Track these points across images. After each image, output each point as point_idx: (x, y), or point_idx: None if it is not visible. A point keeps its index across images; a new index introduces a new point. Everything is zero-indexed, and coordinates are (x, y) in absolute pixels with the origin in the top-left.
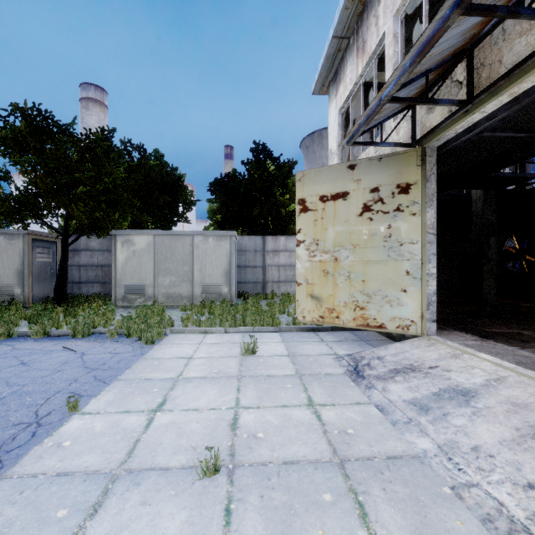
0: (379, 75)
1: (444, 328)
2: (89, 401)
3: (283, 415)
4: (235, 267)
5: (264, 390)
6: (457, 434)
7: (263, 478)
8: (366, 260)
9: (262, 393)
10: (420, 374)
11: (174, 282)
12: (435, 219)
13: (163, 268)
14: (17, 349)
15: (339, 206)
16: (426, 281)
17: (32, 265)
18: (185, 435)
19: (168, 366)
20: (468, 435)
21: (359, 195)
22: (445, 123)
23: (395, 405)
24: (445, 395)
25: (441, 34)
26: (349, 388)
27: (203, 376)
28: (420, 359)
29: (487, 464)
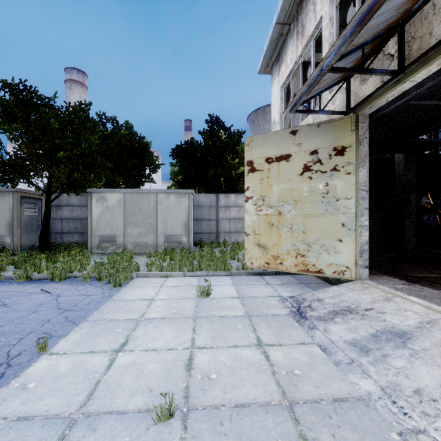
0: (316, 55)
1: (374, 272)
2: (58, 341)
3: (235, 355)
4: (193, 220)
5: (217, 331)
6: (398, 376)
7: (216, 423)
8: (306, 213)
9: (216, 333)
10: (357, 316)
11: (141, 232)
12: (367, 177)
13: (132, 221)
14: (1, 292)
15: (283, 166)
16: (360, 232)
17: (20, 218)
18: (144, 376)
19: (132, 307)
20: (409, 377)
21: (300, 157)
22: (377, 92)
23: (337, 345)
24: (383, 337)
25: (382, 3)
26: (294, 328)
27: (163, 317)
28: (356, 302)
29: (431, 408)
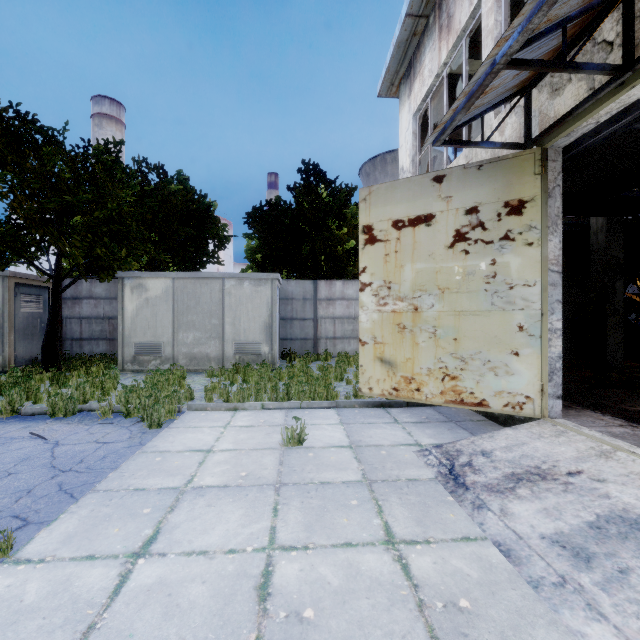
0: (469, 64)
1: (567, 405)
2: (36, 535)
3: (347, 564)
4: (278, 320)
5: (315, 512)
6: None
7: None
8: (459, 310)
9: (313, 517)
10: (556, 486)
11: (199, 339)
12: (560, 251)
13: (185, 321)
14: None
15: (421, 234)
16: (548, 339)
17: (14, 317)
18: (178, 613)
19: (174, 465)
20: None
21: (448, 218)
22: (582, 106)
23: (529, 544)
24: (611, 529)
25: None
26: (447, 507)
27: (224, 484)
28: (550, 458)
29: None
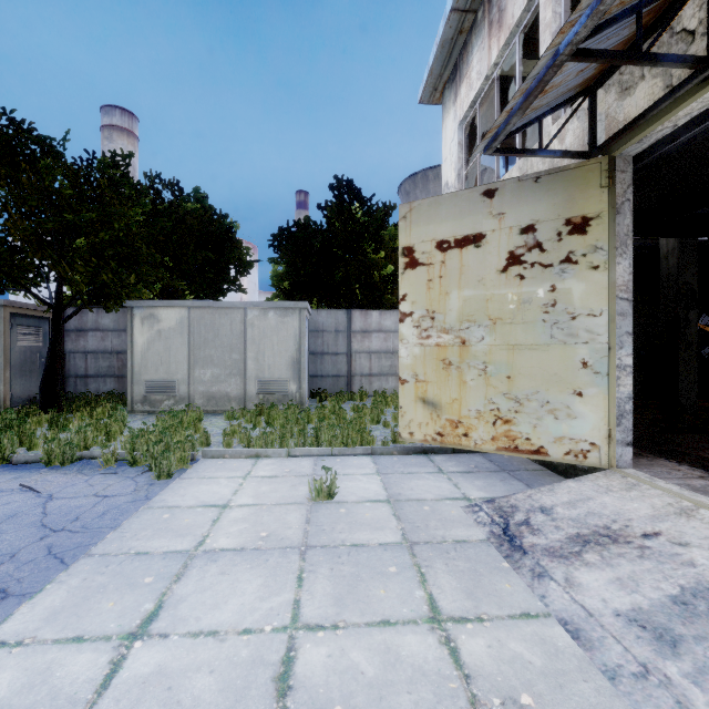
0: (523, 65)
1: (637, 452)
2: (15, 610)
3: (384, 648)
4: (307, 355)
5: (347, 581)
6: None
7: None
8: (513, 343)
9: (344, 588)
10: (630, 550)
11: (218, 376)
12: (630, 275)
13: (202, 356)
14: None
15: (469, 256)
16: (616, 378)
17: (10, 351)
18: None
19: (184, 524)
20: None
21: (501, 238)
22: (658, 107)
23: (601, 623)
24: (700, 606)
25: None
26: (502, 575)
27: (240, 547)
28: (621, 517)
29: None
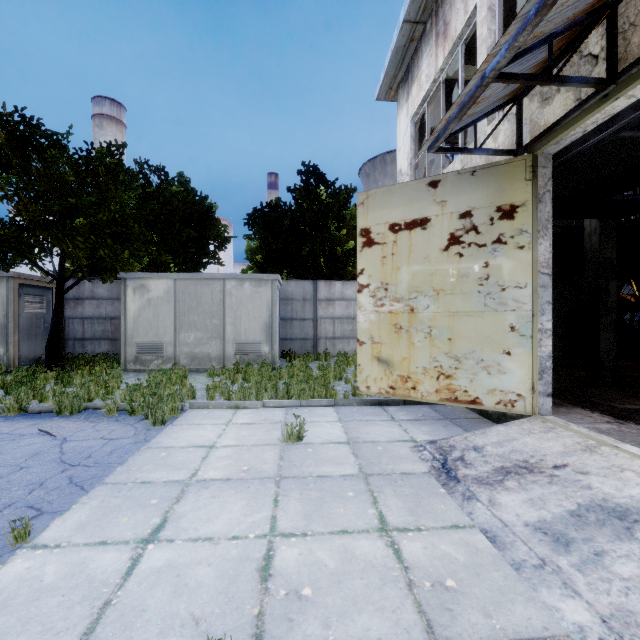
0: (465, 70)
1: (558, 402)
2: (50, 523)
3: (343, 549)
4: (278, 320)
5: (314, 502)
6: (629, 595)
7: None
8: (454, 311)
9: (311, 507)
10: (542, 478)
11: (200, 338)
12: (550, 254)
13: (186, 321)
14: None
15: (417, 237)
16: (539, 339)
17: (18, 317)
18: (186, 591)
19: (179, 460)
20: None
21: (443, 222)
22: (570, 116)
23: (514, 531)
24: (591, 517)
25: None
26: (439, 498)
27: (226, 477)
28: (538, 453)
29: None
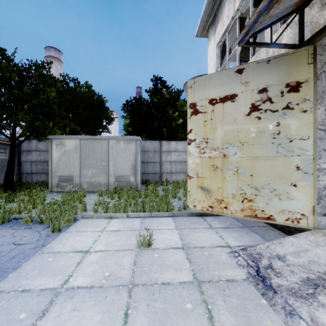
0: None
1: None
2: None
3: None
4: (140, 163)
5: (158, 318)
6: None
7: None
8: (254, 156)
9: (156, 324)
10: None
11: (94, 173)
12: (325, 116)
13: (86, 163)
14: None
15: (228, 107)
16: (317, 176)
17: None
18: None
19: (59, 265)
20: None
21: (246, 96)
22: None
23: None
24: None
25: None
26: (264, 312)
27: (90, 285)
28: None
29: None
